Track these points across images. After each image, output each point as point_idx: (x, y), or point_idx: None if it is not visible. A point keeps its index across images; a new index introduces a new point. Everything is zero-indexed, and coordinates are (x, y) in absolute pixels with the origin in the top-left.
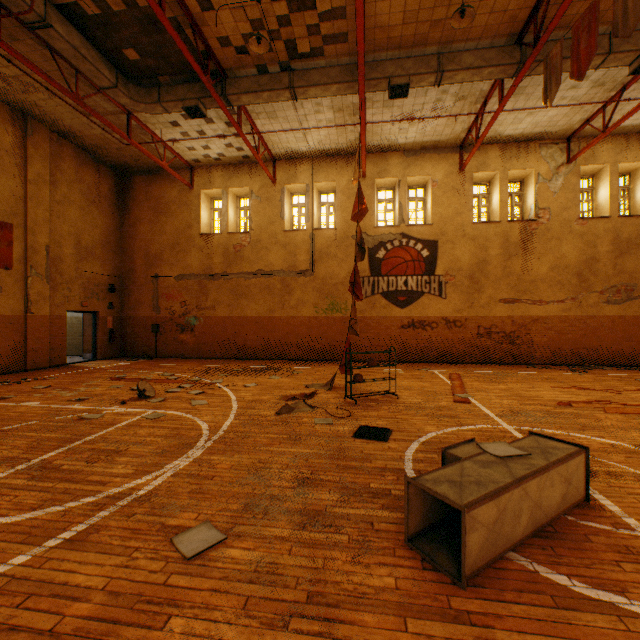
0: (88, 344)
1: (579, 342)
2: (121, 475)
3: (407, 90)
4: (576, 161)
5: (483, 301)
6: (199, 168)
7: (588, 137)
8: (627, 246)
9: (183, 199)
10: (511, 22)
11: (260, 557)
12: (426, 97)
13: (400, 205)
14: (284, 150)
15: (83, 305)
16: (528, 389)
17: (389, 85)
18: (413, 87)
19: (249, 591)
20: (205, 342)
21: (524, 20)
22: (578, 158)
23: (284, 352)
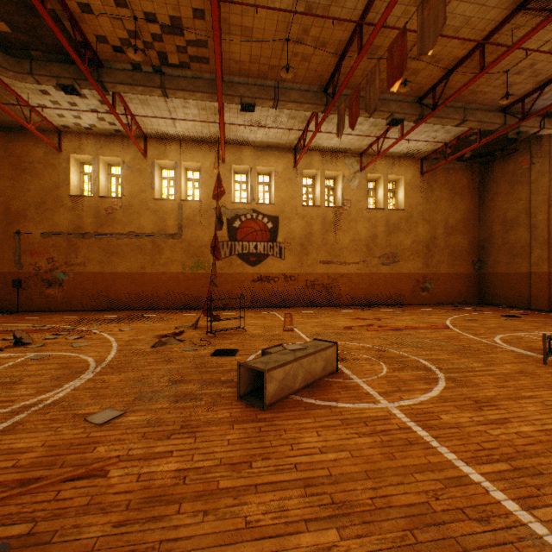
0: None
1: (367, 290)
2: (25, 395)
3: (254, 108)
4: (366, 170)
5: (310, 262)
6: (68, 133)
7: (372, 155)
8: (393, 228)
9: (50, 160)
10: (320, 78)
11: (150, 417)
12: (269, 112)
13: (252, 187)
14: (155, 131)
15: None
16: (332, 321)
17: (241, 102)
18: (258, 106)
19: (145, 430)
20: (75, 296)
21: (328, 79)
22: (367, 168)
23: (155, 303)
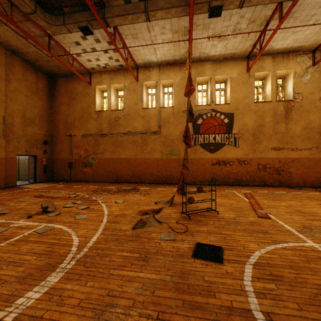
0: (31, 174)
1: (320, 173)
2: None
3: (221, 10)
4: (318, 64)
5: (261, 149)
6: (94, 73)
7: None
8: None
9: (85, 91)
10: None
11: None
12: (230, 21)
13: (211, 92)
14: (143, 61)
15: (27, 151)
16: (303, 206)
17: (209, 7)
18: (224, 9)
19: None
20: (98, 173)
21: None
22: (320, 62)
23: (143, 179)
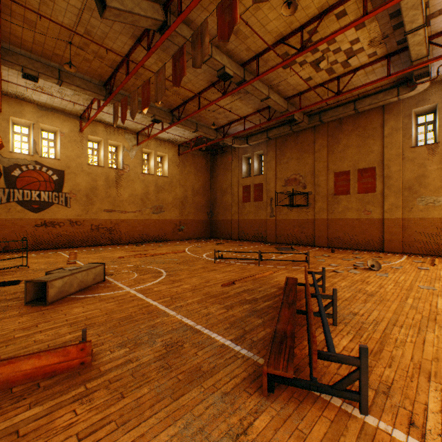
0: None
1: (142, 231)
2: None
3: (38, 80)
4: (141, 145)
5: (95, 210)
6: None
7: (146, 136)
8: (161, 189)
9: None
10: (101, 76)
11: None
12: (54, 84)
13: (35, 141)
14: None
15: None
16: (111, 254)
17: (23, 70)
18: (43, 79)
19: None
20: None
21: (107, 79)
22: (142, 144)
23: None
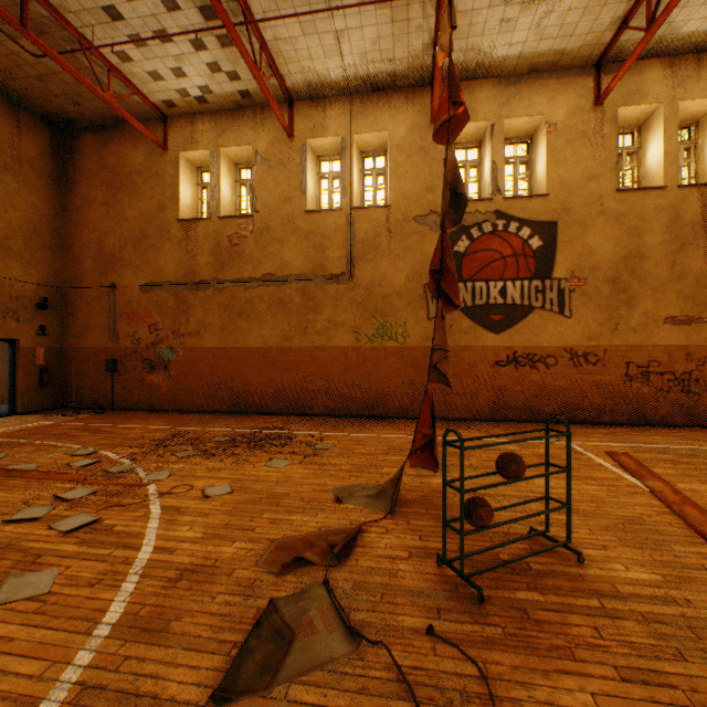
0: (3, 390)
1: None
2: None
3: None
4: None
5: (635, 321)
6: (176, 119)
7: None
8: None
9: (152, 167)
10: None
11: None
12: None
13: (493, 165)
14: (305, 77)
15: None
16: None
17: None
18: None
19: None
20: (185, 387)
21: None
22: None
23: (306, 403)
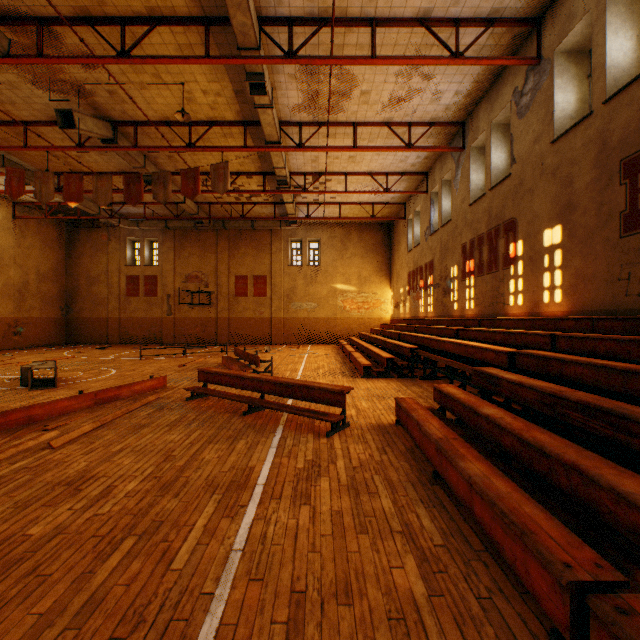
0: None
1: None
2: None
3: None
4: None
5: None
6: None
7: None
8: None
9: None
10: None
11: (1, 401)
12: None
13: None
14: None
15: None
16: None
17: None
18: None
19: (15, 401)
20: None
21: None
22: None
23: None
